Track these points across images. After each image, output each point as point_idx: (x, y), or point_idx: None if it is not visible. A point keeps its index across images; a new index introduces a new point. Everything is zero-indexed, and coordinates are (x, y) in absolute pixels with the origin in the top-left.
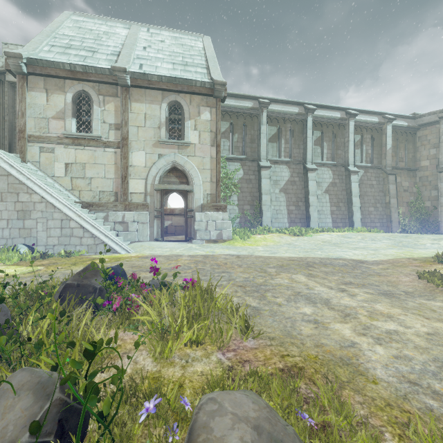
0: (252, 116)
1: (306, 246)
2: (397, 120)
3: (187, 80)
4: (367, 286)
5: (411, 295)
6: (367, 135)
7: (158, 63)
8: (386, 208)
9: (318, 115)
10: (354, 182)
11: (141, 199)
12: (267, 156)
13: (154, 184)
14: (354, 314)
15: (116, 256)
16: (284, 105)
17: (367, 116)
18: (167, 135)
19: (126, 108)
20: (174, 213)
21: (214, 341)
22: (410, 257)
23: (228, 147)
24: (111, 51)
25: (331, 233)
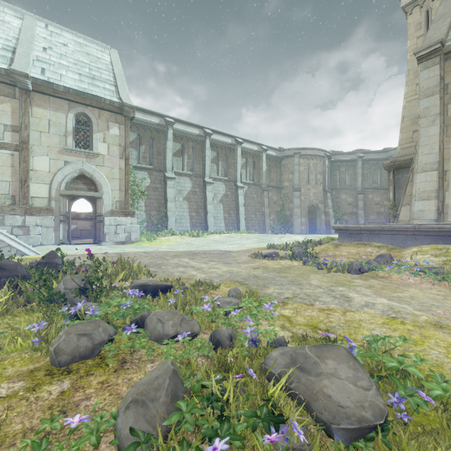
0: (159, 131)
1: (200, 244)
2: (270, 150)
3: (96, 97)
4: (221, 261)
5: (239, 263)
6: (250, 159)
7: (63, 71)
8: (262, 216)
9: (215, 139)
10: (241, 195)
11: (44, 203)
12: (172, 168)
13: (60, 189)
14: (202, 269)
15: (27, 257)
16: (187, 126)
17: (250, 145)
18: (75, 143)
19: (26, 111)
20: (80, 217)
21: (134, 278)
22: (257, 248)
23: (136, 156)
24: (3, 45)
25: (221, 234)
